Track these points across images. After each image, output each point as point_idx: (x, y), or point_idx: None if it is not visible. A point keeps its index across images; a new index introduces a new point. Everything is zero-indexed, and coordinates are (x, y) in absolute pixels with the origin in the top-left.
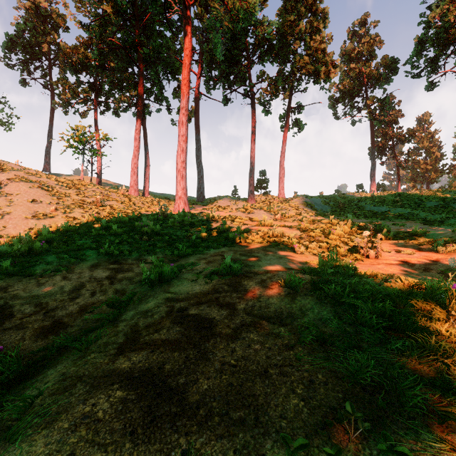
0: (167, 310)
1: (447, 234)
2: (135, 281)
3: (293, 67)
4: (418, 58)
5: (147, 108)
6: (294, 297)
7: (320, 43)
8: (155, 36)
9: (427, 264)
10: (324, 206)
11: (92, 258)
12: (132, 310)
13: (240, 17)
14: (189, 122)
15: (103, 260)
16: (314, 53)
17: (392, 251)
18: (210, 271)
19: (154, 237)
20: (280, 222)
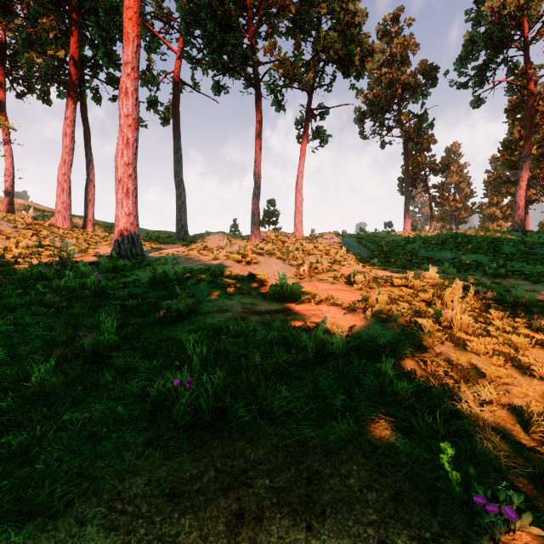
0: None
1: None
2: None
3: (315, 48)
4: (468, 61)
5: (88, 86)
6: None
7: (354, 17)
8: None
9: None
10: (362, 249)
11: None
12: None
13: None
14: (166, 125)
15: None
16: (345, 29)
17: None
18: None
19: None
20: (309, 282)
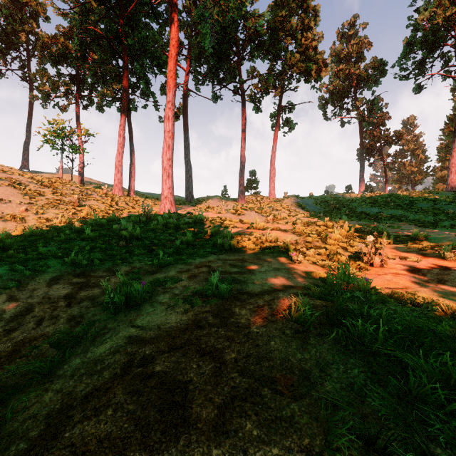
0: (125, 361)
1: (451, 238)
2: (99, 301)
3: (284, 64)
4: (407, 60)
5: (133, 103)
6: (305, 339)
7: (312, 41)
8: (141, 28)
9: (439, 274)
10: (316, 207)
11: (54, 269)
12: (80, 355)
13: (230, 5)
14: (177, 120)
15: (67, 271)
16: (305, 50)
17: (396, 258)
18: (192, 290)
19: (133, 242)
20: (272, 224)
